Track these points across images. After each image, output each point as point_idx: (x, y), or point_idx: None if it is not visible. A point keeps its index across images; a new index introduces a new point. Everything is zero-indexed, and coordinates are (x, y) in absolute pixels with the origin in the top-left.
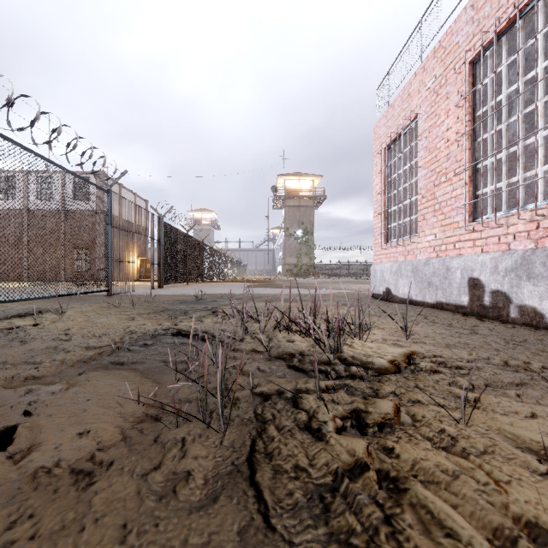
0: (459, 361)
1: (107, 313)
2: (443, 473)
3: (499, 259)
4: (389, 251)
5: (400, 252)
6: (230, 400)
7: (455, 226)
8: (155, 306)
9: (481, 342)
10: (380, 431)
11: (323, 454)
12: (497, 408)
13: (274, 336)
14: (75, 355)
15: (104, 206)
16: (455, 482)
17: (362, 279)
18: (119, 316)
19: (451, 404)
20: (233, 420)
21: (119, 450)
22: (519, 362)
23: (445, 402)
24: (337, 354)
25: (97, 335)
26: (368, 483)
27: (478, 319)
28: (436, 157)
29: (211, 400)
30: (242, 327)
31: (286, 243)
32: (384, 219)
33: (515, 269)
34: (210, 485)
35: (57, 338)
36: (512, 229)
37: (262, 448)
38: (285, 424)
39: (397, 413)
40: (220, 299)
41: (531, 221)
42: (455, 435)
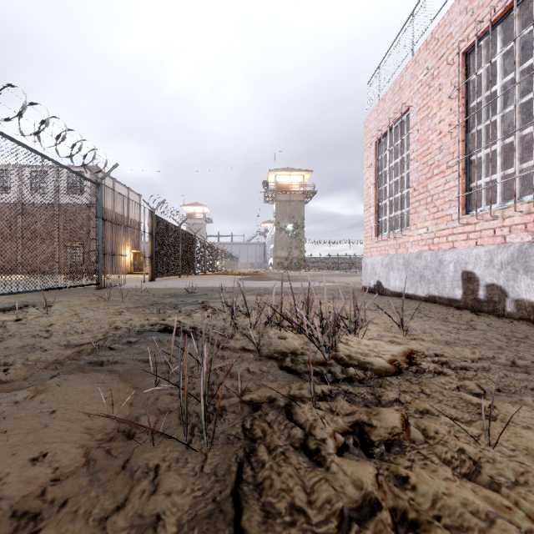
0: (463, 361)
1: (94, 307)
2: (474, 516)
3: (494, 252)
4: (380, 244)
5: (391, 245)
6: (216, 410)
7: (447, 219)
8: (145, 299)
9: (482, 338)
10: (388, 451)
11: (324, 487)
12: (517, 419)
13: (265, 332)
14: (52, 355)
15: (94, 199)
16: (492, 530)
17: (352, 272)
18: (106, 310)
19: (465, 415)
20: (217, 438)
21: (78, 481)
22: (527, 362)
23: (458, 412)
24: (332, 353)
25: (79, 331)
26: (382, 529)
27: (473, 313)
28: (428, 150)
29: (194, 410)
30: (232, 322)
31: (277, 237)
32: (375, 212)
33: (512, 262)
34: (184, 533)
35: (37, 335)
36: (508, 222)
37: (250, 476)
38: (278, 443)
39: (406, 428)
40: (211, 292)
41: (528, 213)
42: (477, 458)
